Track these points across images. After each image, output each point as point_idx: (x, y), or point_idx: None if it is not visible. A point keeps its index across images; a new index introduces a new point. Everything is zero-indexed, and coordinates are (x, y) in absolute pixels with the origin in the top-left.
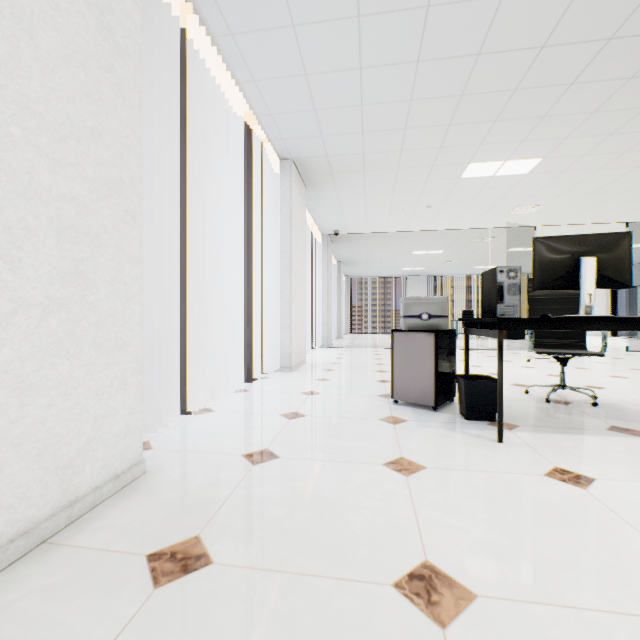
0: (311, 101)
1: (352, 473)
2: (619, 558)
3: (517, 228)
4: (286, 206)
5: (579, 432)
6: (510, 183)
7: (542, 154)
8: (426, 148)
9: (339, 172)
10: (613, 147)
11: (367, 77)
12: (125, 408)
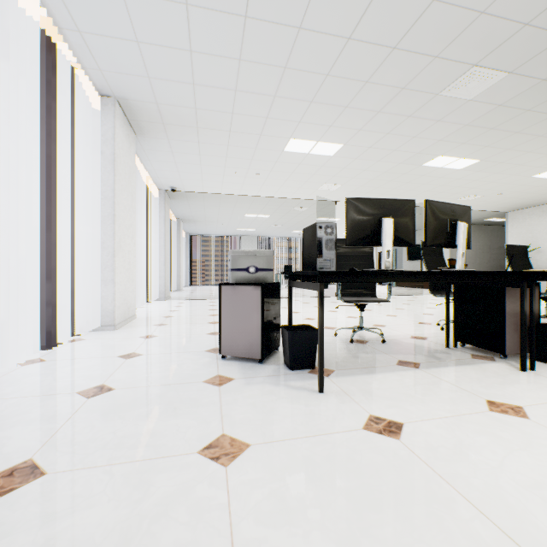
0: (132, 29)
1: (154, 479)
2: (453, 541)
3: (324, 201)
4: (108, 148)
5: (379, 370)
6: (320, 162)
7: (344, 141)
8: (255, 115)
9: (172, 124)
10: (388, 144)
11: (195, 18)
12: None
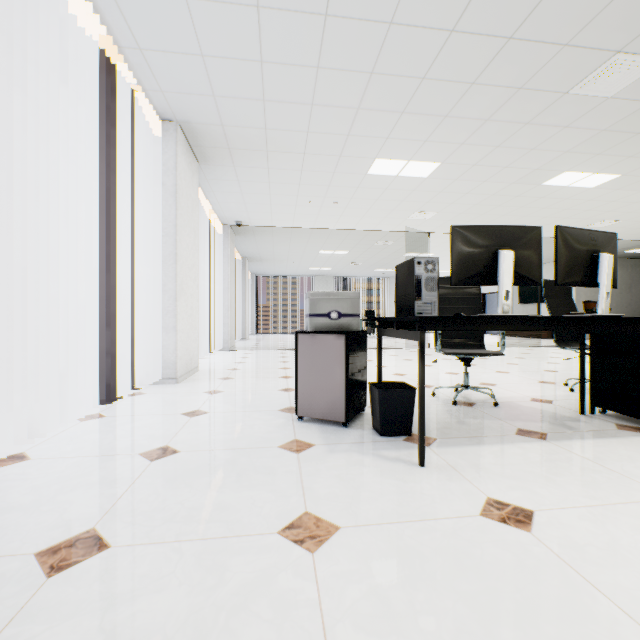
0: (196, 41)
1: (229, 562)
2: None
3: (414, 233)
4: (170, 179)
5: (494, 441)
6: (412, 186)
7: (441, 158)
8: (334, 133)
9: (238, 148)
10: (498, 160)
11: (267, 22)
12: None
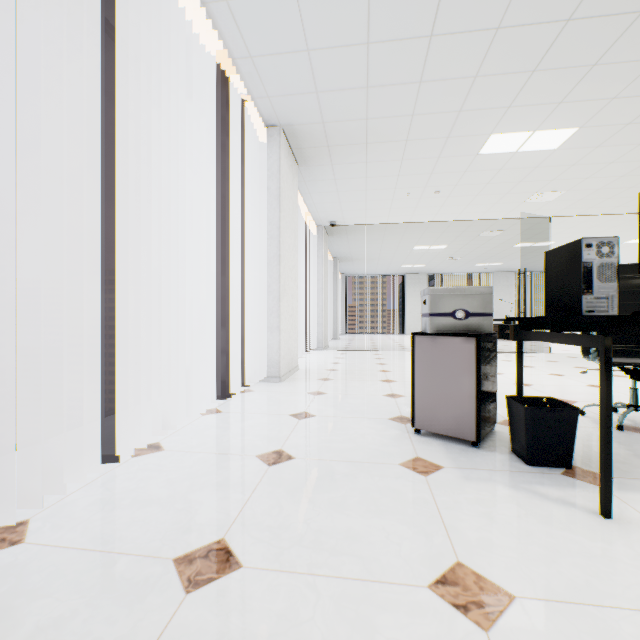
0: (303, 36)
1: (376, 620)
2: None
3: (530, 219)
4: (274, 183)
5: None
6: (534, 162)
7: (579, 122)
8: (443, 111)
9: (337, 145)
10: None
11: None
12: None
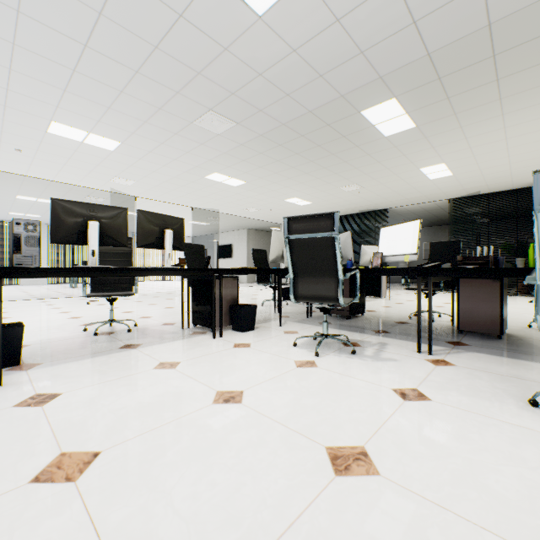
0: None
1: None
2: (4, 461)
3: (123, 195)
4: None
5: (95, 356)
6: (102, 154)
7: (120, 139)
8: None
9: None
10: (167, 153)
11: None
12: None
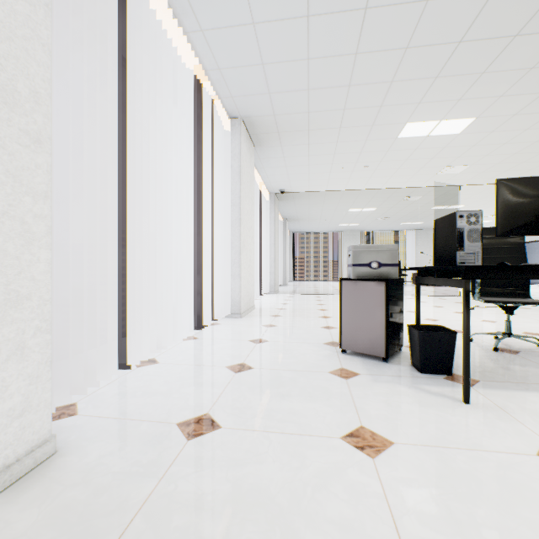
0: (259, 54)
1: (306, 453)
2: None
3: (443, 187)
4: (236, 162)
5: None
6: (442, 143)
7: (476, 113)
8: (368, 106)
9: (285, 131)
10: None
11: (314, 26)
12: (22, 378)
